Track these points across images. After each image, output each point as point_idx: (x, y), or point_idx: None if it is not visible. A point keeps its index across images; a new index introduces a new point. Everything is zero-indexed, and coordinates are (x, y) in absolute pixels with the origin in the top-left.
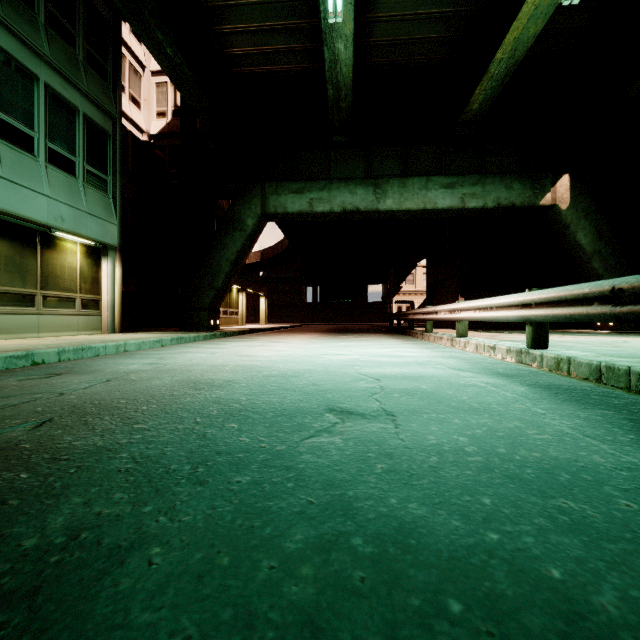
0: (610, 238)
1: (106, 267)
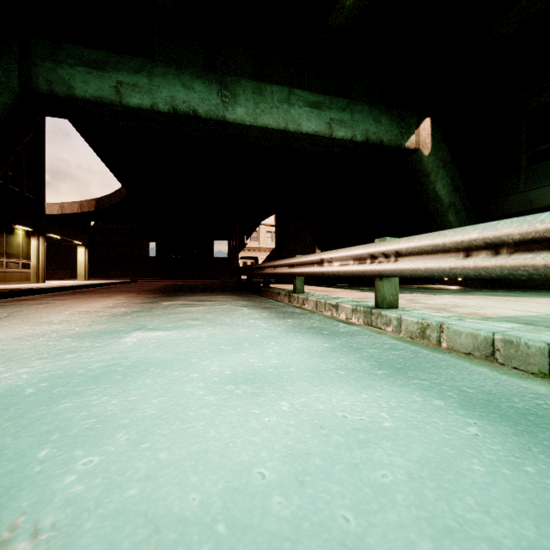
0: (462, 191)
1: None
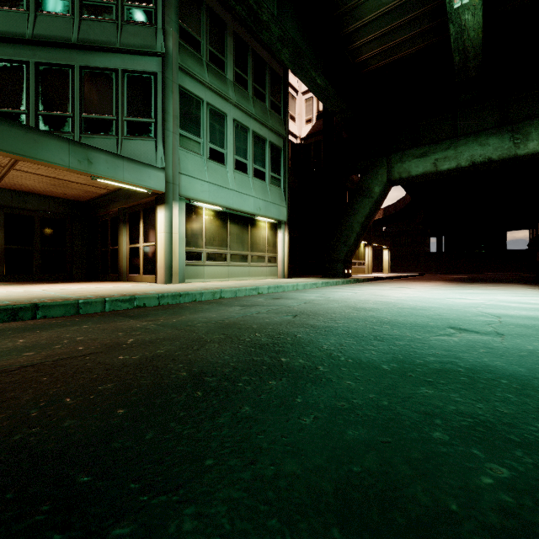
0: None
1: (280, 235)
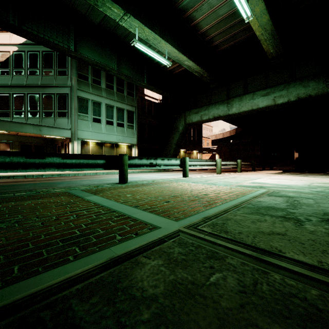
0: None
1: (133, 150)
